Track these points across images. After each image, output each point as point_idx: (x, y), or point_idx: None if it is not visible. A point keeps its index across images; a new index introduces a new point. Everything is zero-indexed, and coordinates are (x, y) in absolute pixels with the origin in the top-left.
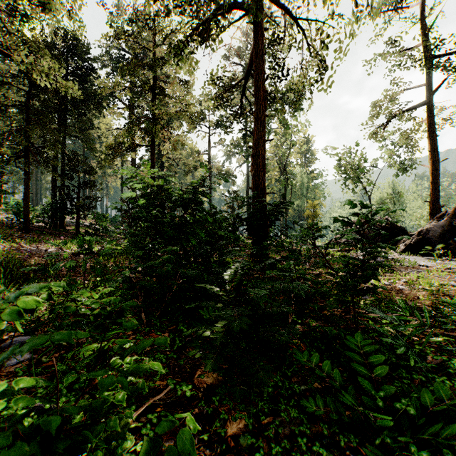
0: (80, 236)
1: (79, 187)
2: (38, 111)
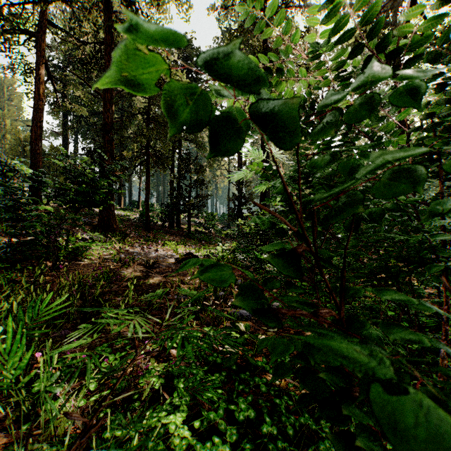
0: (190, 235)
1: (190, 186)
2: (157, 116)
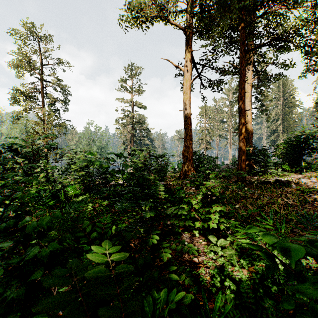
0: None
1: None
2: None
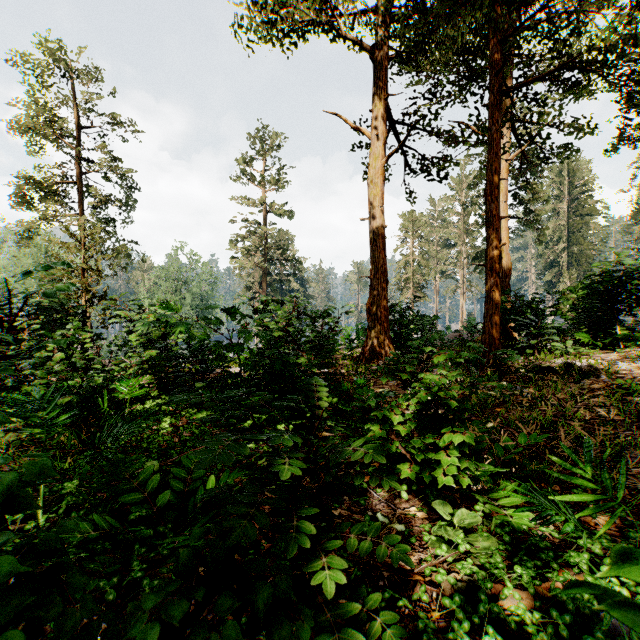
0: None
1: None
2: None
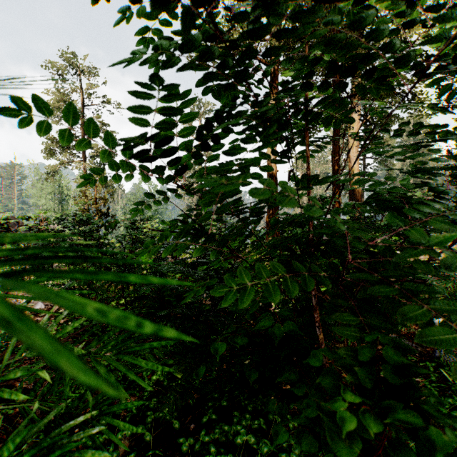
0: None
1: None
2: None
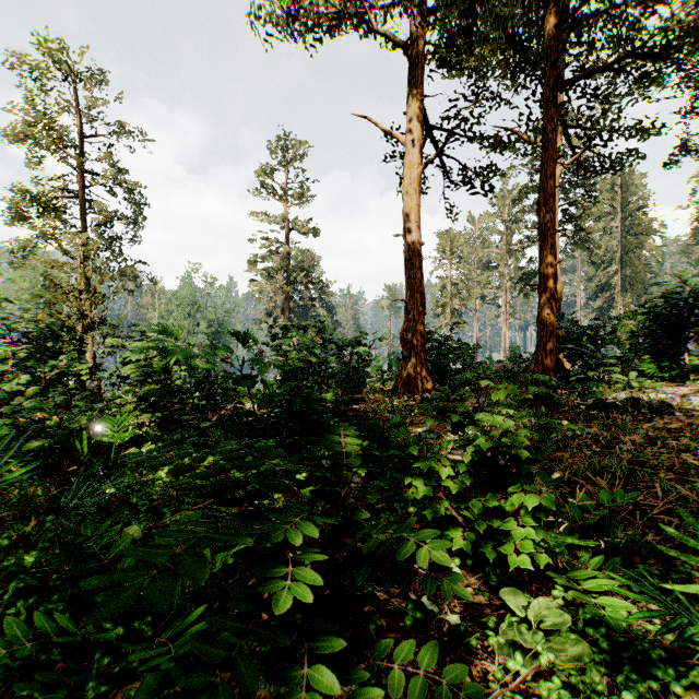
0: None
1: None
2: None
